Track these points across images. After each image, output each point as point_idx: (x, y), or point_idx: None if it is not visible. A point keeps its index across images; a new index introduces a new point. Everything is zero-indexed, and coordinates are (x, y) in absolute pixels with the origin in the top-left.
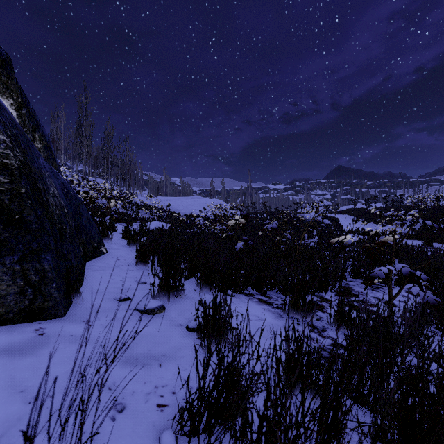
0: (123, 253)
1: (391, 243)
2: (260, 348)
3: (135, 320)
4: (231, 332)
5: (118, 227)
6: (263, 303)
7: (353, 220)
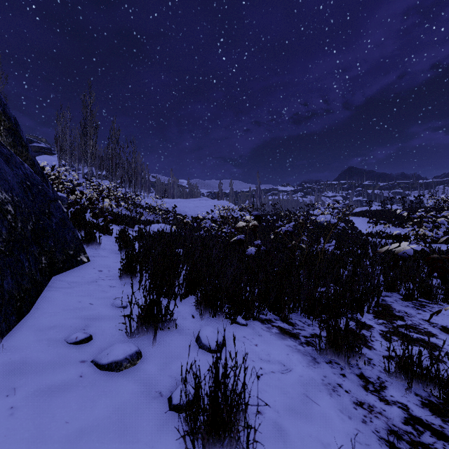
0: (110, 262)
1: (424, 248)
2: (296, 446)
3: (83, 387)
4: (244, 414)
5: (117, 230)
6: (287, 336)
7: (369, 222)
